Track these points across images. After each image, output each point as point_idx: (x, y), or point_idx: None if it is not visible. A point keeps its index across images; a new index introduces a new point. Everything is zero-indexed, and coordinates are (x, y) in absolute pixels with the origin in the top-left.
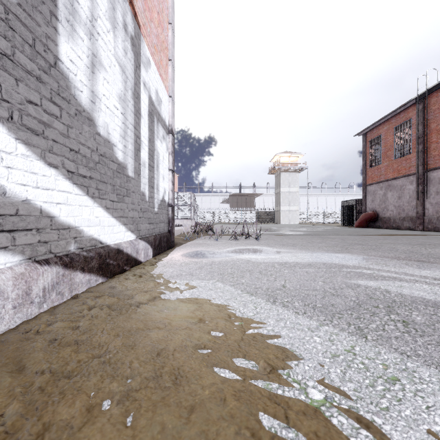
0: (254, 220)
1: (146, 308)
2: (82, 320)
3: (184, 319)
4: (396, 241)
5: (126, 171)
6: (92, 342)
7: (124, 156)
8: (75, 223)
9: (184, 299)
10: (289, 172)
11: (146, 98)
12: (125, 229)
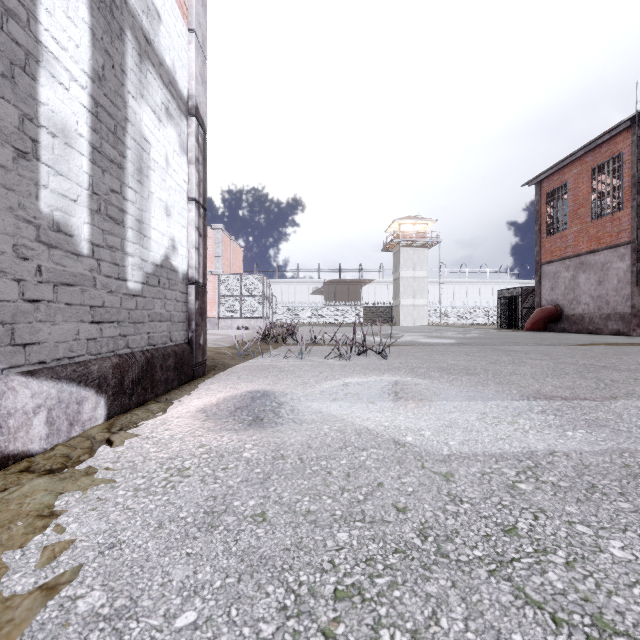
0: (361, 320)
1: None
2: None
3: None
4: None
5: None
6: None
7: None
8: None
9: None
10: (413, 247)
11: None
12: None
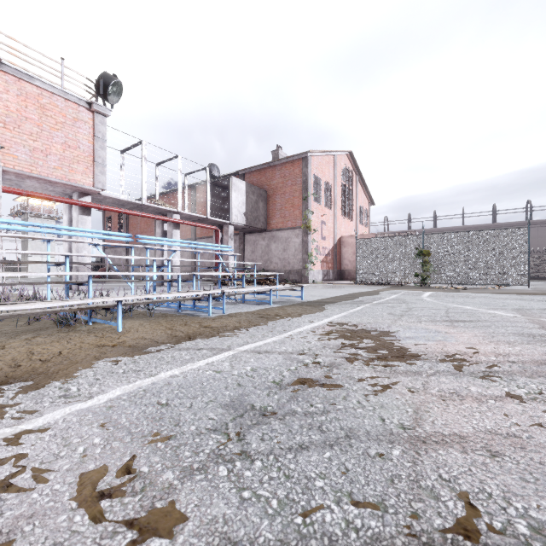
0: None
1: None
2: None
3: None
4: None
5: None
6: None
7: None
8: None
9: None
10: (42, 218)
11: None
12: None
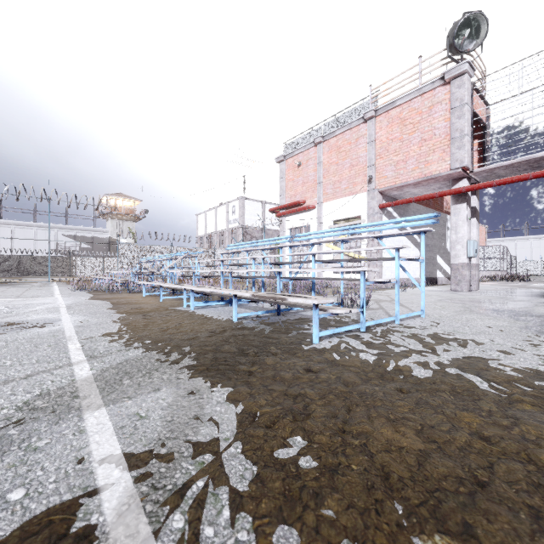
0: None
1: None
2: None
3: None
4: None
5: None
6: None
7: None
8: (448, 272)
9: None
10: None
11: None
12: None
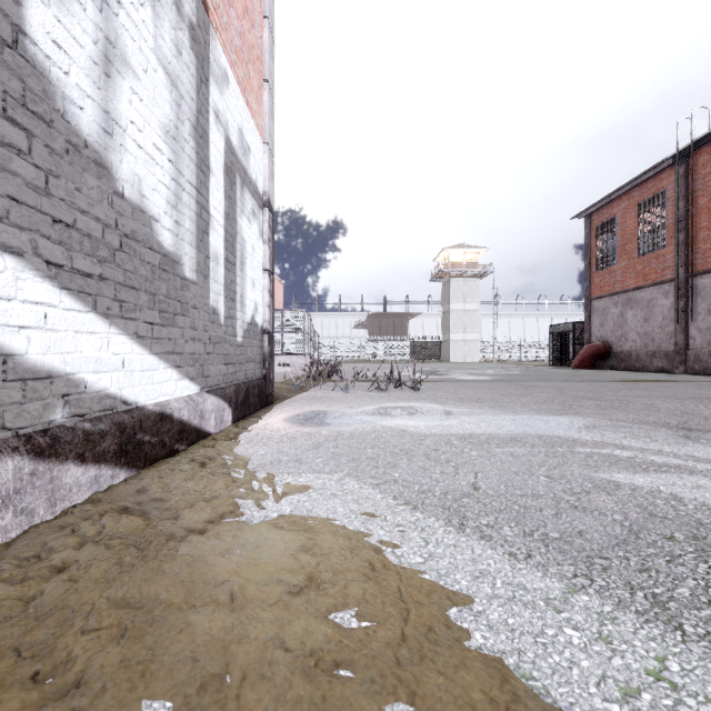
0: (408, 356)
1: (199, 545)
2: (53, 580)
3: (275, 576)
4: (650, 393)
5: (179, 269)
6: (54, 649)
7: (176, 241)
8: (66, 367)
9: (280, 520)
10: (464, 278)
11: (219, 140)
12: (178, 376)
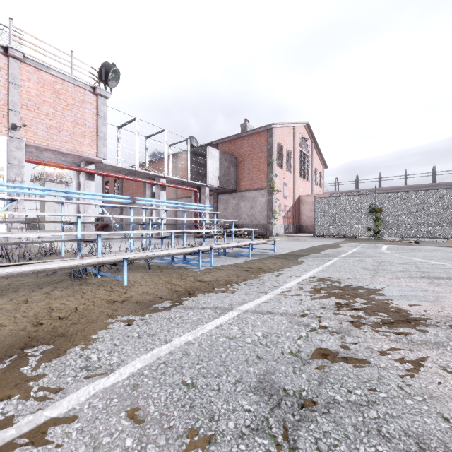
0: None
1: None
2: None
3: None
4: None
5: None
6: None
7: None
8: None
9: None
10: (55, 183)
11: None
12: None
